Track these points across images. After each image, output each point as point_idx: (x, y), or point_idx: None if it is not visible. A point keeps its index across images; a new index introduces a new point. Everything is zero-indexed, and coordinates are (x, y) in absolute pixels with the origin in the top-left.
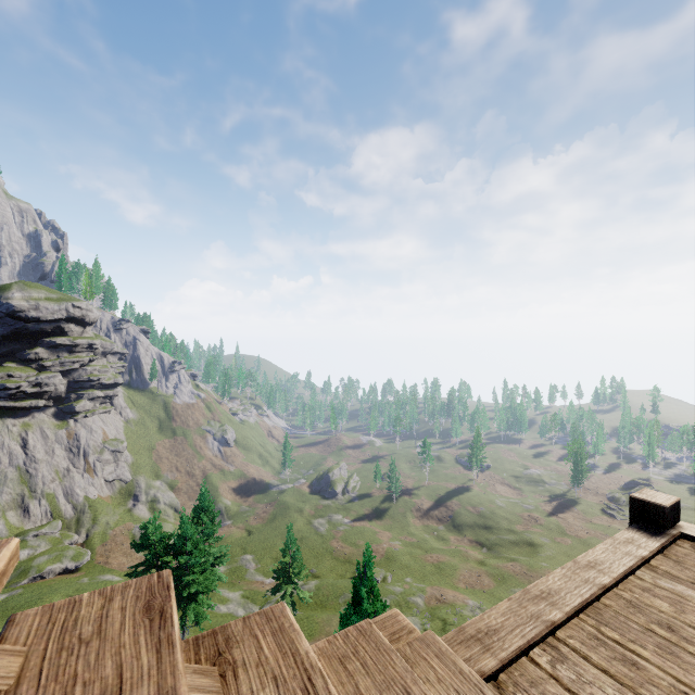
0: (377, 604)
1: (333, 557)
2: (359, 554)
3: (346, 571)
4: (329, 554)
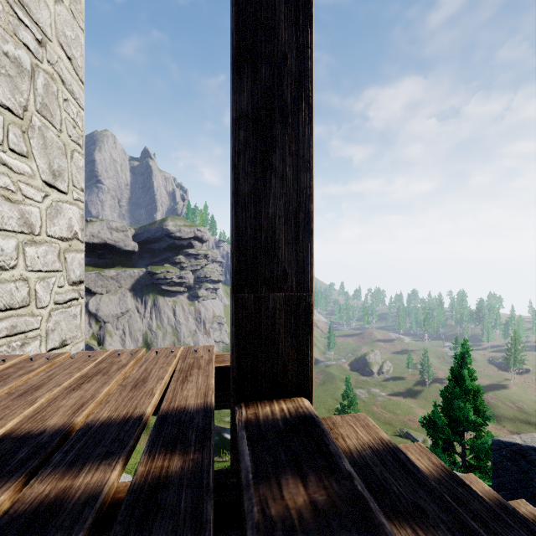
0: (476, 385)
1: (375, 418)
2: (398, 420)
3: (387, 430)
4: (371, 415)
